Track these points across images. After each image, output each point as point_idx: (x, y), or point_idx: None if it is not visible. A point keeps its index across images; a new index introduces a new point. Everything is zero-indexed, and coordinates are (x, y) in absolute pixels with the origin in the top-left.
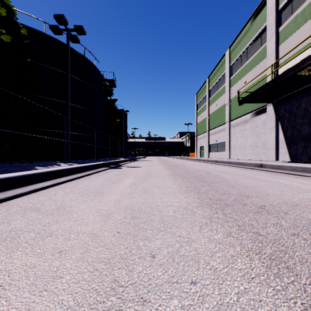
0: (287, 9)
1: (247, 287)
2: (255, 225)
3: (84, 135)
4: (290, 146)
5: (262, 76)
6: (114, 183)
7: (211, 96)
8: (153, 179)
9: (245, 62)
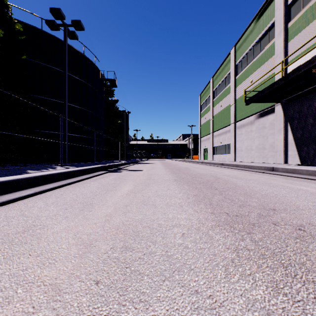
0: (297, 3)
1: None
2: (308, 265)
3: (84, 137)
4: (301, 148)
5: (269, 74)
6: (109, 190)
7: (215, 97)
8: (155, 185)
9: (251, 60)
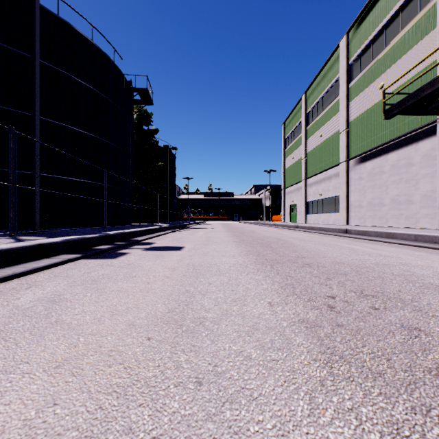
0: None
1: None
2: None
3: (92, 183)
4: None
5: (422, 67)
6: None
7: (311, 123)
8: None
9: (380, 51)
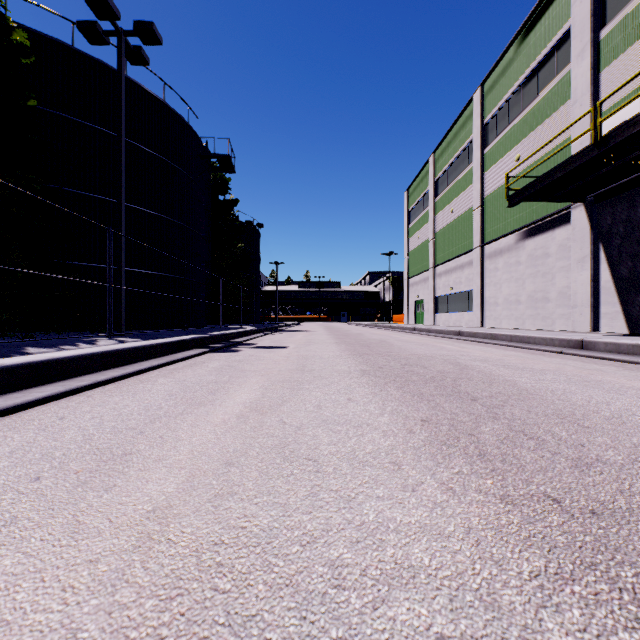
0: None
1: None
2: None
3: (164, 276)
4: (629, 299)
5: (558, 142)
6: (195, 405)
7: (440, 194)
8: (315, 388)
9: (517, 114)
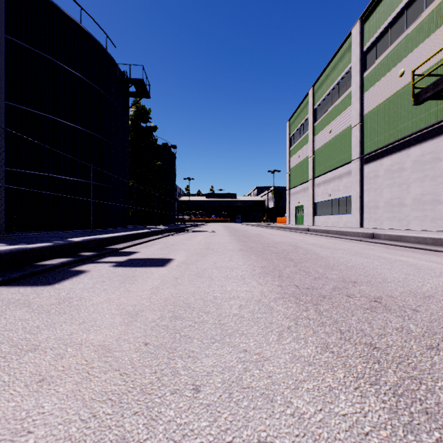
0: None
1: None
2: None
3: (81, 182)
4: None
5: None
6: None
7: (319, 118)
8: None
9: (400, 35)
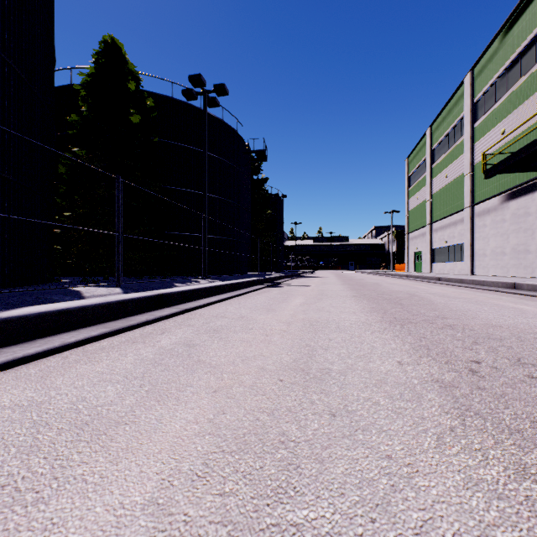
0: None
1: (390, 351)
2: (426, 334)
3: (222, 239)
4: None
5: None
6: (281, 302)
7: (436, 161)
8: (328, 300)
9: (503, 94)
